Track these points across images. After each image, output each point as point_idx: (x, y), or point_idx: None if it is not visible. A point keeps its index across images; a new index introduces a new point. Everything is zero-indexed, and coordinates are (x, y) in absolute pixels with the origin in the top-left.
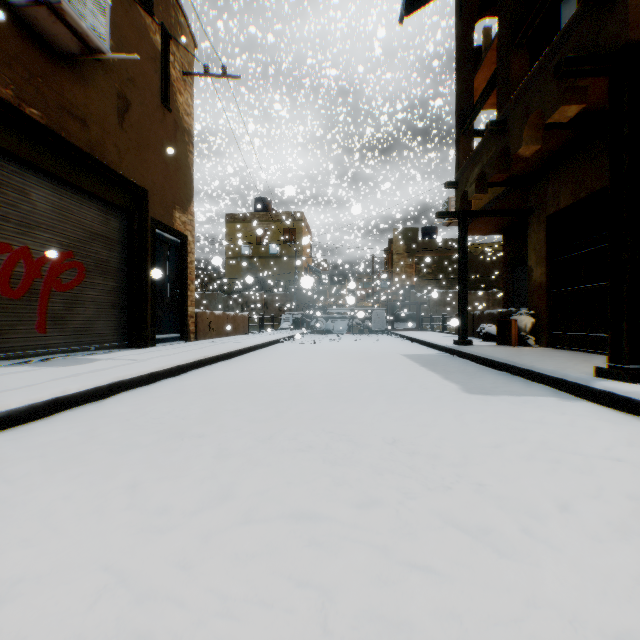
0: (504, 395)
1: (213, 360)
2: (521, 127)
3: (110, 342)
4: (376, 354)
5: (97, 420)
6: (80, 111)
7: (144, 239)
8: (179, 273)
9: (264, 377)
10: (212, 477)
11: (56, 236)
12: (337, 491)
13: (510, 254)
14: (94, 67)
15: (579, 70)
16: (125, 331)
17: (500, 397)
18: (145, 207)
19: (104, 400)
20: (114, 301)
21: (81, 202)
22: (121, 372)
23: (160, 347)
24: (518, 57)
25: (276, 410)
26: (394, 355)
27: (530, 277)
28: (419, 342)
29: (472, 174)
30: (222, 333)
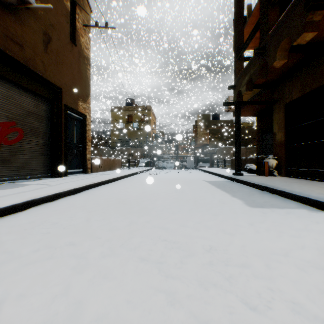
0: (273, 208)
1: (98, 184)
2: (275, 50)
3: (40, 174)
4: (190, 180)
5: (4, 230)
6: (19, 39)
7: (60, 116)
8: (82, 136)
9: (125, 195)
10: (64, 293)
11: (4, 112)
12: (170, 314)
13: (260, 127)
14: (28, 15)
15: (321, 4)
16: (49, 168)
17: (271, 209)
18: (60, 98)
19: (19, 212)
20: (42, 151)
21: (21, 93)
22: (34, 194)
23: (69, 177)
24: (272, 11)
25: (129, 220)
26: (200, 181)
27: (274, 138)
28: (212, 173)
29: (244, 80)
30: (106, 169)
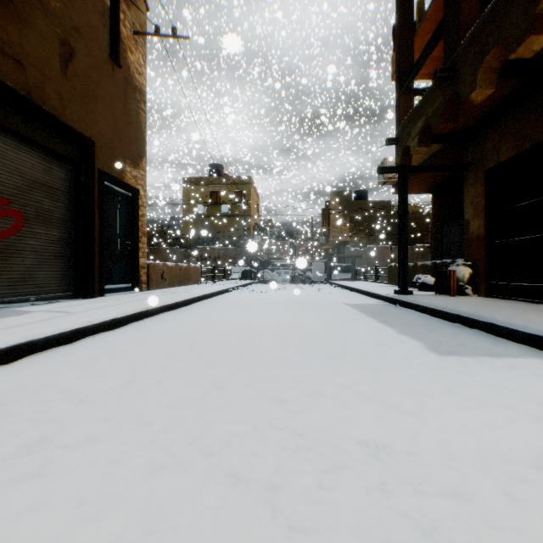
0: (479, 356)
1: (157, 311)
2: (475, 70)
3: (54, 293)
4: (320, 303)
5: None
6: (14, 50)
7: (91, 190)
8: (130, 225)
9: (206, 331)
10: None
11: None
12: None
13: (439, 211)
14: (31, 7)
15: None
16: (71, 281)
17: (476, 359)
18: (92, 158)
19: (2, 367)
20: (59, 251)
21: (19, 148)
22: (35, 330)
23: (108, 297)
24: (468, 2)
25: (210, 383)
26: (338, 304)
27: (467, 230)
28: (358, 291)
29: (414, 128)
30: (175, 283)
